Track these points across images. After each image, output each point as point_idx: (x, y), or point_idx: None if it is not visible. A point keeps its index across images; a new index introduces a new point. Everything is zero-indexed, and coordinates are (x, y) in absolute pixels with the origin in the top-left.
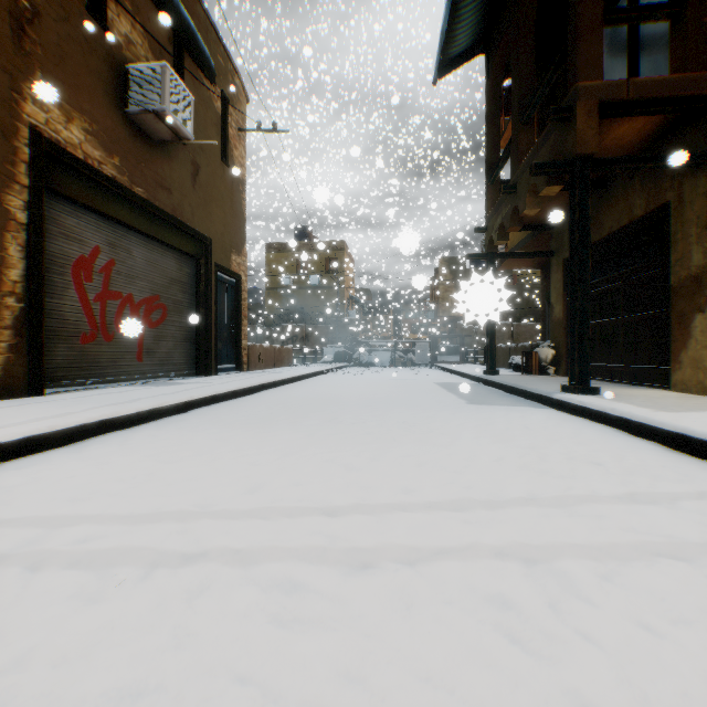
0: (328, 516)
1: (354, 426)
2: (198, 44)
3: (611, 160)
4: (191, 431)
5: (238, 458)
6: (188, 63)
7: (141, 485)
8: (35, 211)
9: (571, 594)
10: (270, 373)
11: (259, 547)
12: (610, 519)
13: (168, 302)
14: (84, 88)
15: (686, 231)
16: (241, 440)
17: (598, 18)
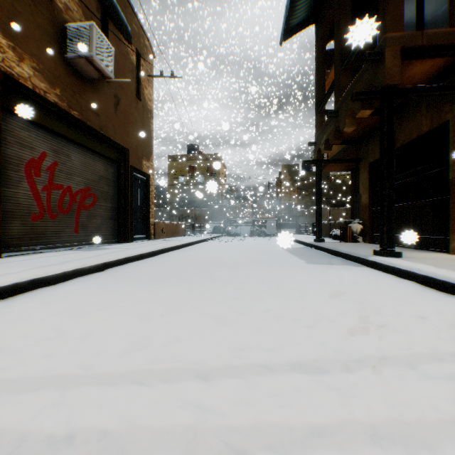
0: (202, 379)
1: (225, 283)
2: (118, 15)
3: (409, 90)
4: (103, 287)
5: (132, 313)
6: (111, 27)
7: (43, 342)
8: None
9: None
10: (169, 241)
11: (128, 428)
12: None
13: (97, 192)
14: (33, 38)
15: None
16: (138, 295)
17: None
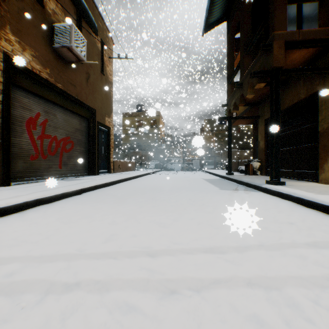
0: (150, 256)
1: (164, 202)
2: (89, 16)
3: (290, 70)
4: (82, 204)
5: (104, 220)
6: (84, 25)
7: (50, 236)
8: (6, 94)
9: (297, 314)
10: (124, 174)
11: (110, 279)
12: (307, 258)
13: (74, 140)
14: (31, 35)
15: (327, 105)
16: (107, 209)
17: (284, 0)
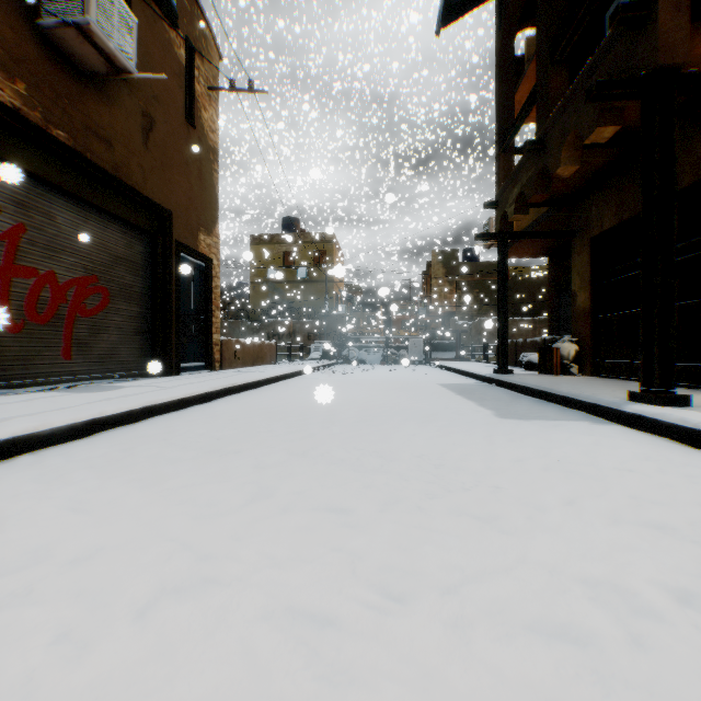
0: None
1: (342, 470)
2: None
3: None
4: (53, 484)
5: (57, 600)
6: None
7: None
8: None
9: None
10: (244, 373)
11: None
12: None
13: (111, 285)
14: None
15: None
16: (122, 514)
17: None
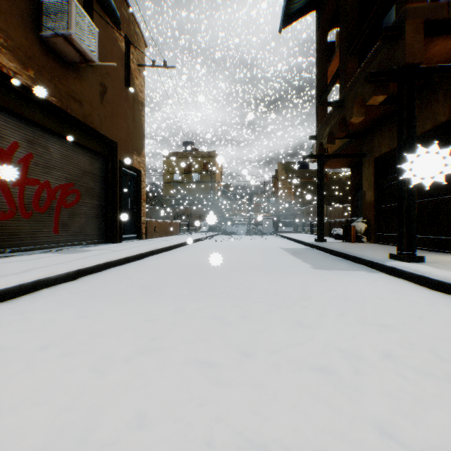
0: None
1: (221, 298)
2: None
3: (432, 70)
4: (65, 305)
5: (85, 355)
6: (97, 9)
7: None
8: None
9: None
10: (161, 241)
11: None
12: None
13: (81, 188)
14: None
15: None
16: (106, 319)
17: None
